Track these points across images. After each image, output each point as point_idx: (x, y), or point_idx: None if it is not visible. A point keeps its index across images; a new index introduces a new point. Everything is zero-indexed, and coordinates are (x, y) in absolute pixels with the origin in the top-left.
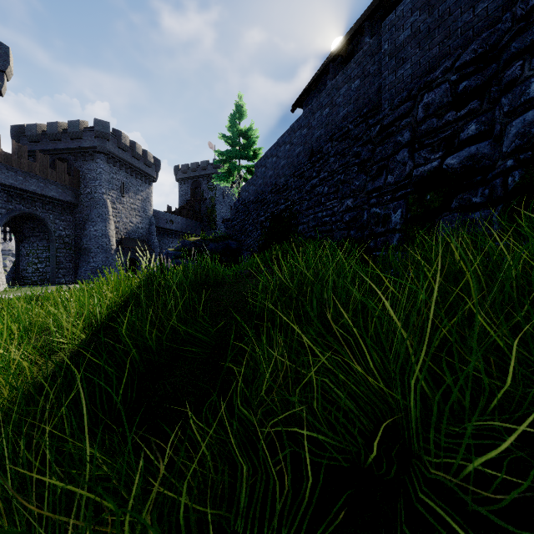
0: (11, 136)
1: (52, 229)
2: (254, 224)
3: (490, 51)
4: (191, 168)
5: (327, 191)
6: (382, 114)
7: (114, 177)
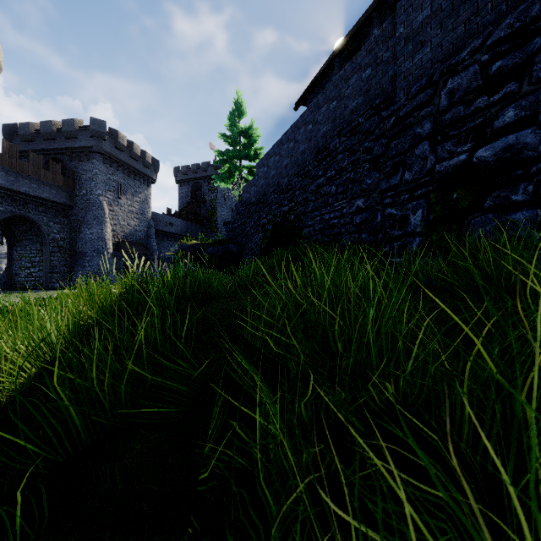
0: (3, 135)
1: (45, 232)
2: (255, 227)
3: (530, 24)
4: (191, 170)
5: (335, 191)
6: (397, 105)
7: (111, 178)
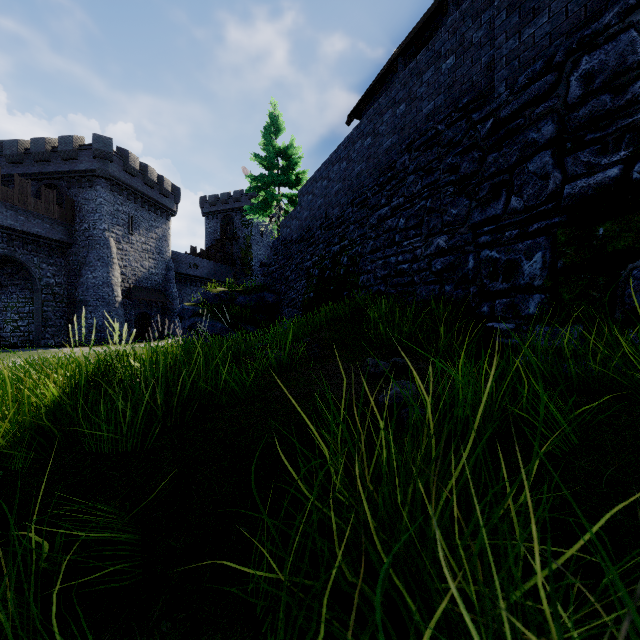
0: None
1: (36, 276)
2: (297, 271)
3: None
4: (221, 200)
5: (404, 225)
6: (496, 102)
7: (120, 209)
